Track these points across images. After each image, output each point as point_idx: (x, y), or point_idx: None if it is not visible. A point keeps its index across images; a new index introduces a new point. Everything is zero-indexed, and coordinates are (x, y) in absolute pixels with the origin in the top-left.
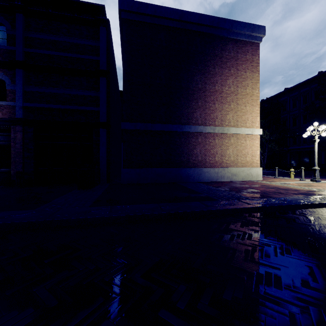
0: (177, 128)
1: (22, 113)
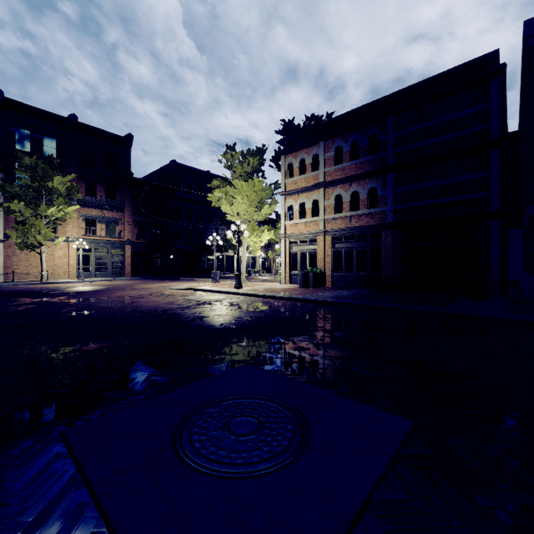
0: None
1: (392, 216)
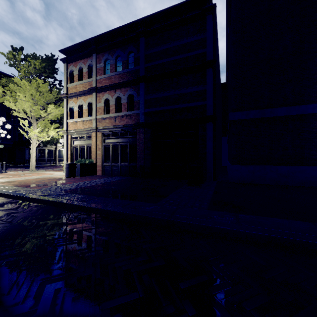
0: (314, 108)
1: (144, 118)
